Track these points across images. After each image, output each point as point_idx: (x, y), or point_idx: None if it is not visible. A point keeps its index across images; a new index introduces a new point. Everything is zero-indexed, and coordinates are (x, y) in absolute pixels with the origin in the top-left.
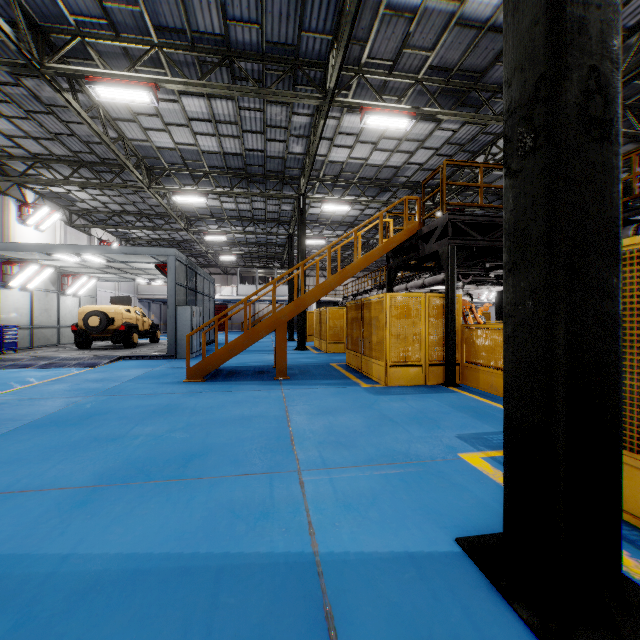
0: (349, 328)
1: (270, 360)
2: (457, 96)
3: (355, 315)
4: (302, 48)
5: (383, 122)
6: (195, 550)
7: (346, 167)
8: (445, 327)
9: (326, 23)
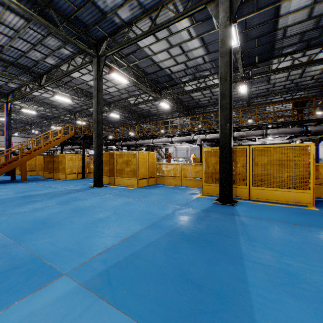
0: (46, 164)
1: (1, 179)
2: (85, 94)
3: (50, 159)
4: (32, 68)
5: (61, 98)
6: (54, 191)
7: (37, 97)
8: (83, 163)
9: (44, 68)
